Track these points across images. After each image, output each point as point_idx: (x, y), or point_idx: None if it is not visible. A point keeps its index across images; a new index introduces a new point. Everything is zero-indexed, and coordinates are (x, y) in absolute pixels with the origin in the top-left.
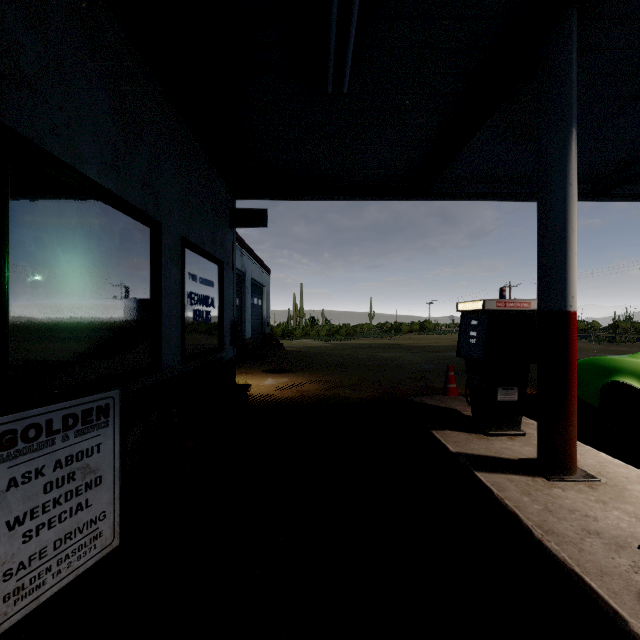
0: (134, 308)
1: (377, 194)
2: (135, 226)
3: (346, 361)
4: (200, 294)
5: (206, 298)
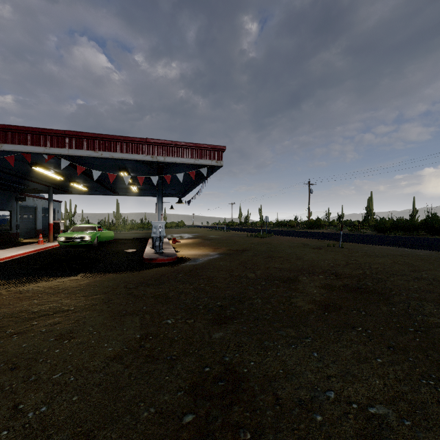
0: None
1: (59, 193)
2: None
3: None
4: (3, 218)
5: (5, 219)
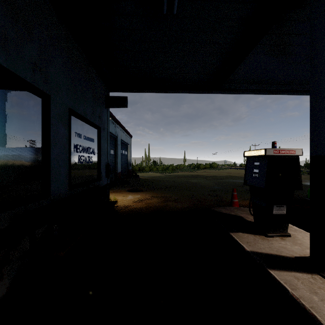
0: (26, 153)
1: (191, 89)
2: (27, 95)
3: (172, 184)
4: (84, 146)
5: (88, 148)
